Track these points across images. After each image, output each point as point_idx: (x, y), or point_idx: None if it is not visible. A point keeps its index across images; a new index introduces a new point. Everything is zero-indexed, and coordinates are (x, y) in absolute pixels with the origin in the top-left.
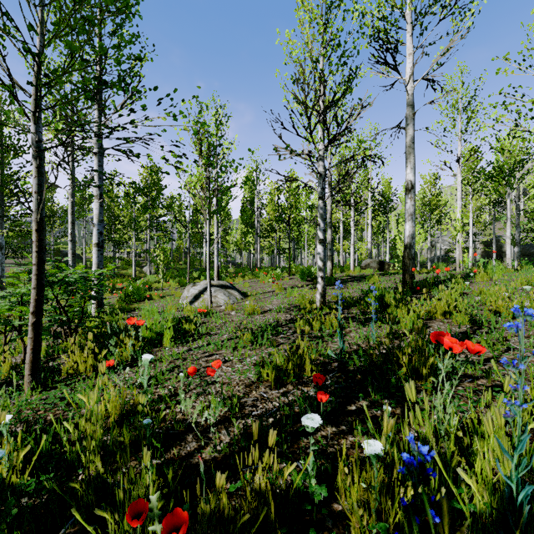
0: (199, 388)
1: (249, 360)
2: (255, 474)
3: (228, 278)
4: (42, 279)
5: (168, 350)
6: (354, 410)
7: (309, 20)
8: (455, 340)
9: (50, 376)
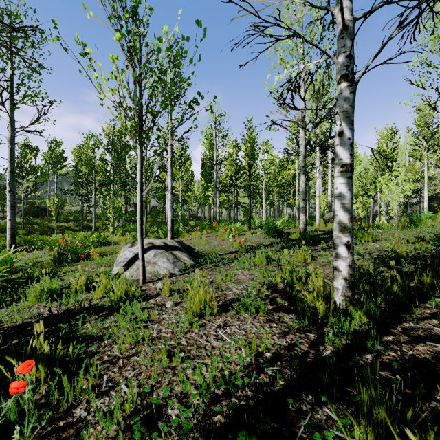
0: None
1: None
2: None
3: (185, 232)
4: None
5: None
6: None
7: None
8: None
9: None
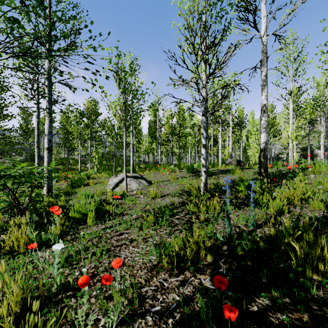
0: None
1: (151, 241)
2: None
3: (139, 171)
4: None
5: (89, 228)
6: (256, 312)
7: None
8: None
9: None
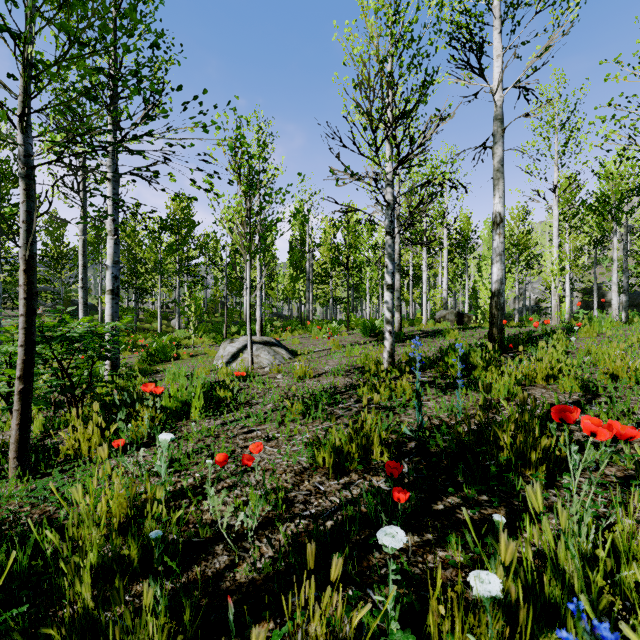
0: (234, 477)
1: (299, 439)
2: (309, 607)
3: (273, 333)
4: (32, 333)
5: (196, 424)
6: (441, 510)
7: (376, 8)
8: (599, 421)
9: (43, 459)
